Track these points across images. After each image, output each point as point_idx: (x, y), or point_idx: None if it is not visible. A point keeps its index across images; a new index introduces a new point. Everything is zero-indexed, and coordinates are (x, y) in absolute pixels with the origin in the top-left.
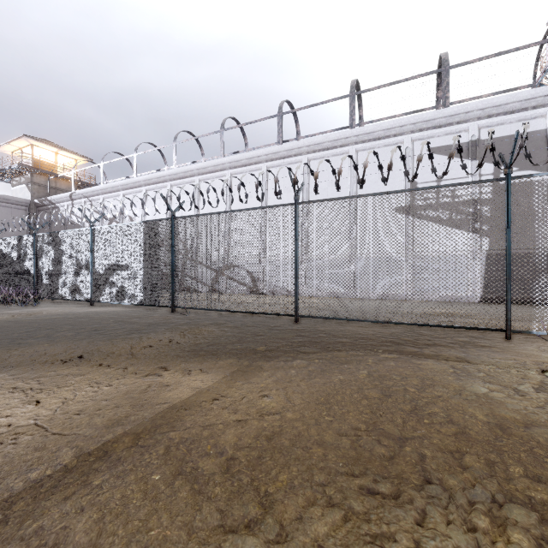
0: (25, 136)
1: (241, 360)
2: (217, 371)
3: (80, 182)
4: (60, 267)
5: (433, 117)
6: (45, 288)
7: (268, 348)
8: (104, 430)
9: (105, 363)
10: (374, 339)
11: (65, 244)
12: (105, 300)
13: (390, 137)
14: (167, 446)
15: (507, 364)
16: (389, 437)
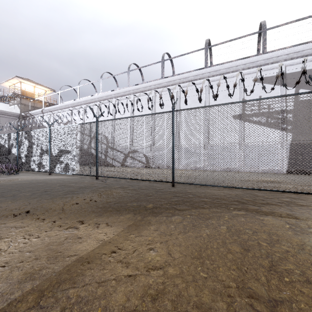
0: (16, 77)
1: (136, 215)
2: (118, 224)
3: (48, 103)
4: (31, 152)
5: (256, 60)
6: (23, 164)
7: (155, 206)
8: (16, 286)
9: (42, 217)
10: (226, 199)
11: (34, 138)
12: (57, 172)
13: (229, 73)
14: (63, 308)
15: None
16: (259, 299)
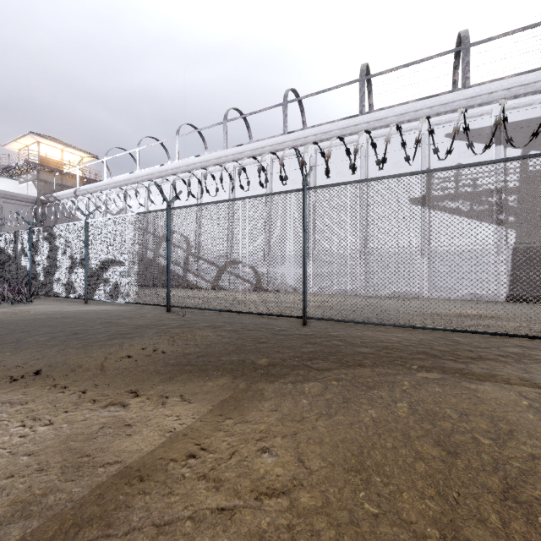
0: (31, 133)
1: (237, 380)
2: (202, 398)
3: (86, 179)
4: (55, 263)
5: (452, 100)
6: (41, 285)
7: (271, 362)
8: None
9: (62, 383)
10: (402, 349)
11: (60, 239)
12: (99, 298)
13: (403, 123)
14: None
15: None
16: None
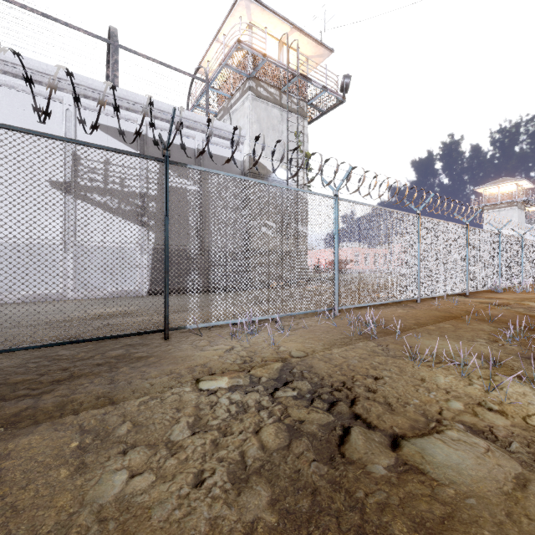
0: None
1: None
2: None
3: None
4: None
5: (101, 89)
6: None
7: None
8: None
9: None
10: None
11: None
12: None
13: (42, 84)
14: None
15: (162, 385)
16: None
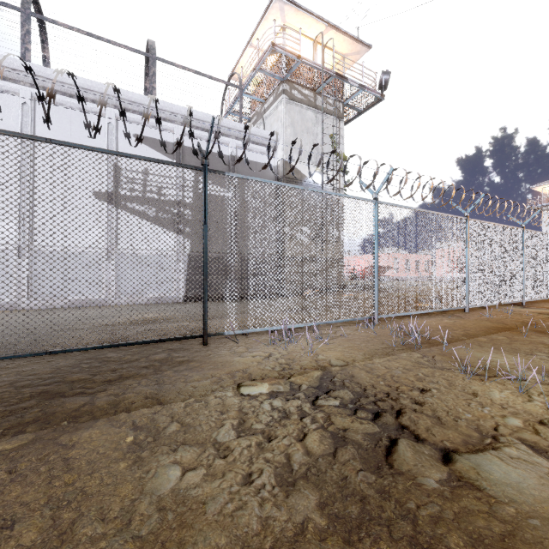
0: None
1: None
2: None
3: None
4: None
5: (140, 101)
6: None
7: None
8: None
9: None
10: (5, 398)
11: None
12: None
13: (87, 100)
14: None
15: (205, 388)
16: None
